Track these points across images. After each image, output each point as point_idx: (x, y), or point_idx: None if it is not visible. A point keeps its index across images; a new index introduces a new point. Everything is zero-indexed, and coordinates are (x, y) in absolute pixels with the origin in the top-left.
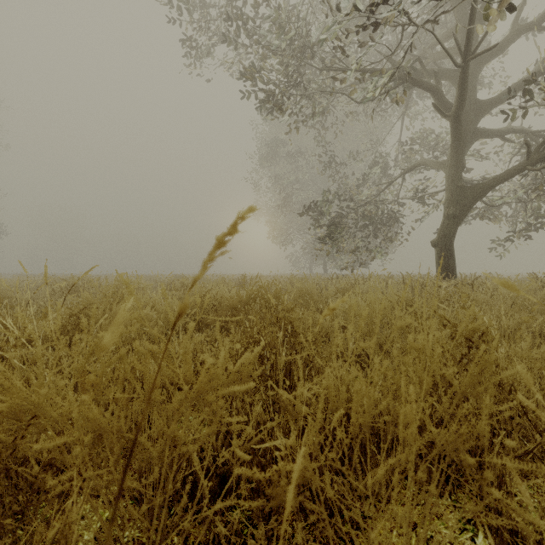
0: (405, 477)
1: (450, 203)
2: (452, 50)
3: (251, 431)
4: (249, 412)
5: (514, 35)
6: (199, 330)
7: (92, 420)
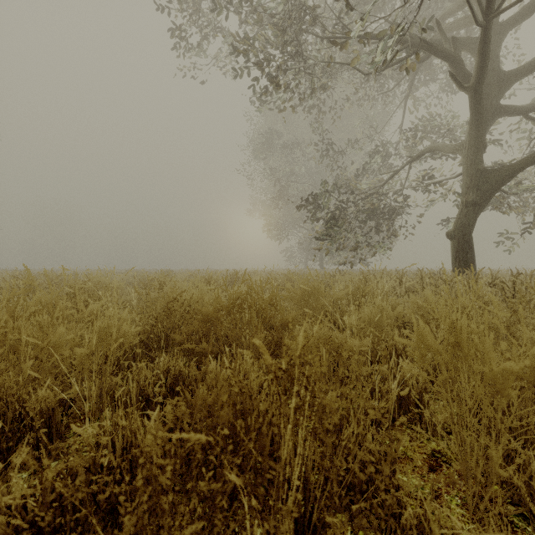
0: None
1: (469, 189)
2: (469, 18)
3: None
4: None
5: None
6: (168, 347)
7: None
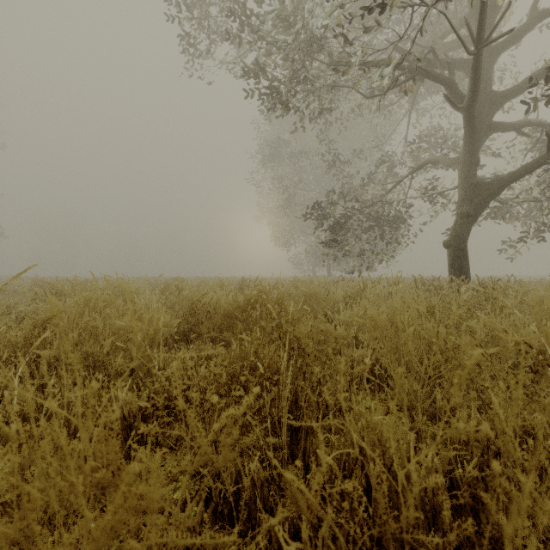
0: None
1: (463, 202)
2: (465, 39)
3: (237, 541)
4: (240, 469)
5: (533, 21)
6: (192, 340)
7: None
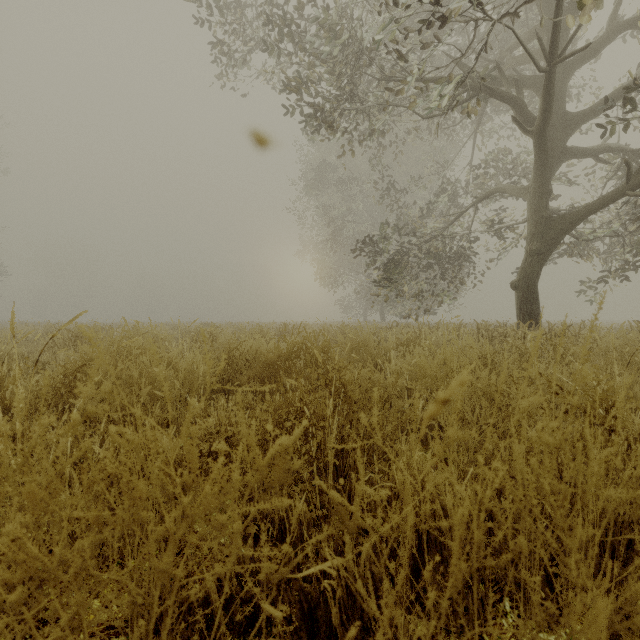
0: (500, 598)
1: (533, 237)
2: (536, 53)
3: (289, 550)
4: (288, 509)
5: (611, 34)
6: (229, 392)
7: (24, 563)
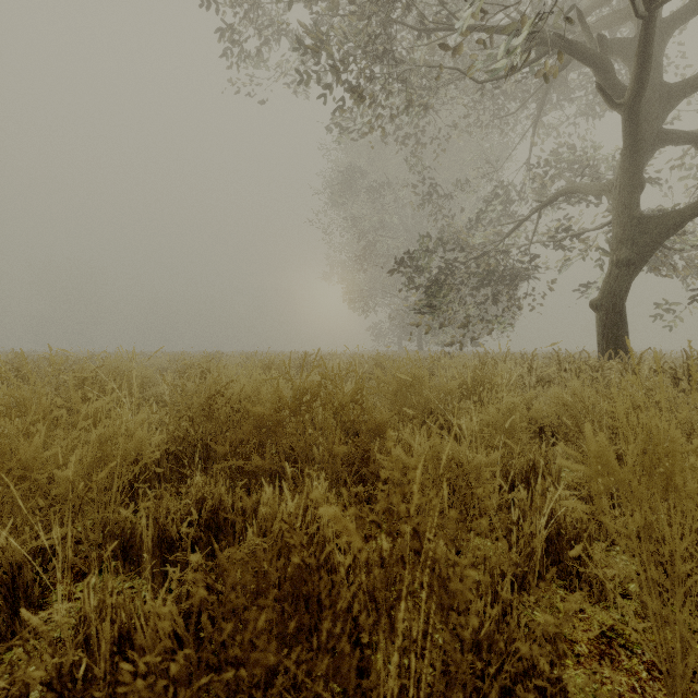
0: None
1: (620, 243)
2: (621, 13)
3: None
4: None
5: None
6: (208, 460)
7: None
